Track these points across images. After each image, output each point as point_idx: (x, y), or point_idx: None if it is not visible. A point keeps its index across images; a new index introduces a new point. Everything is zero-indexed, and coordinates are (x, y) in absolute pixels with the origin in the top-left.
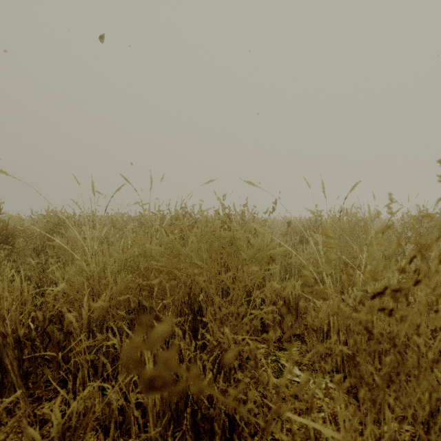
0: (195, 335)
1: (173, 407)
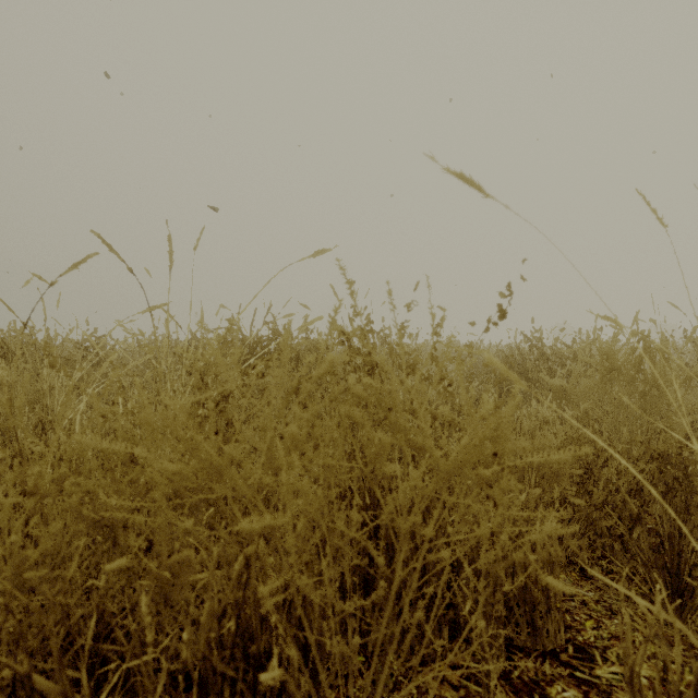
0: None
1: None
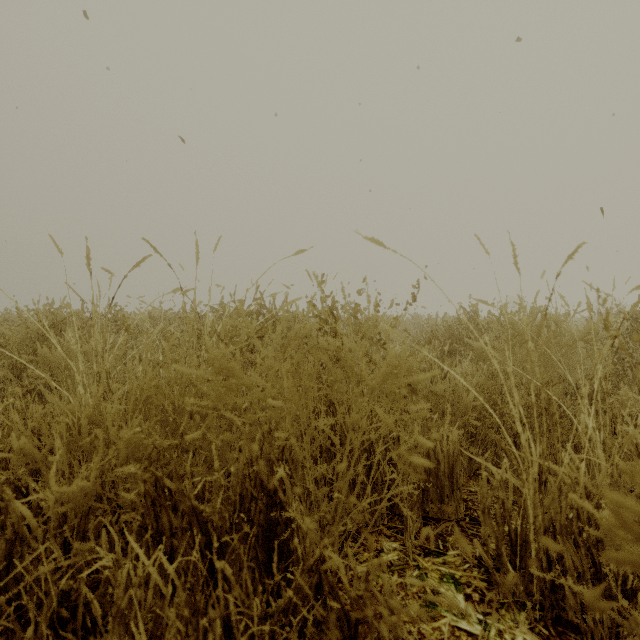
0: (268, 538)
1: None
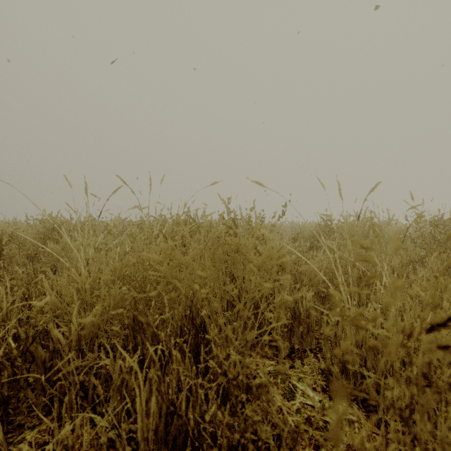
0: (197, 353)
1: (170, 444)
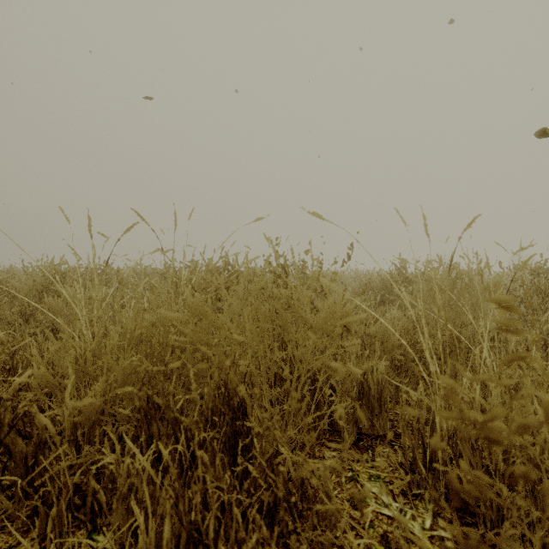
0: (234, 444)
1: None
